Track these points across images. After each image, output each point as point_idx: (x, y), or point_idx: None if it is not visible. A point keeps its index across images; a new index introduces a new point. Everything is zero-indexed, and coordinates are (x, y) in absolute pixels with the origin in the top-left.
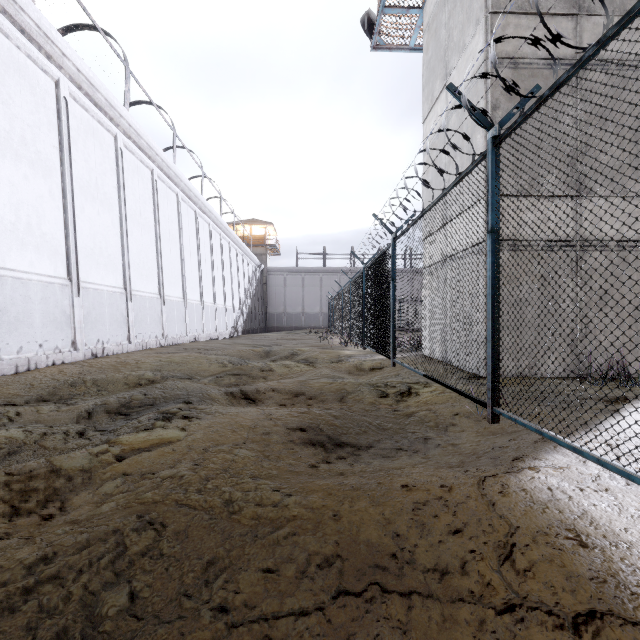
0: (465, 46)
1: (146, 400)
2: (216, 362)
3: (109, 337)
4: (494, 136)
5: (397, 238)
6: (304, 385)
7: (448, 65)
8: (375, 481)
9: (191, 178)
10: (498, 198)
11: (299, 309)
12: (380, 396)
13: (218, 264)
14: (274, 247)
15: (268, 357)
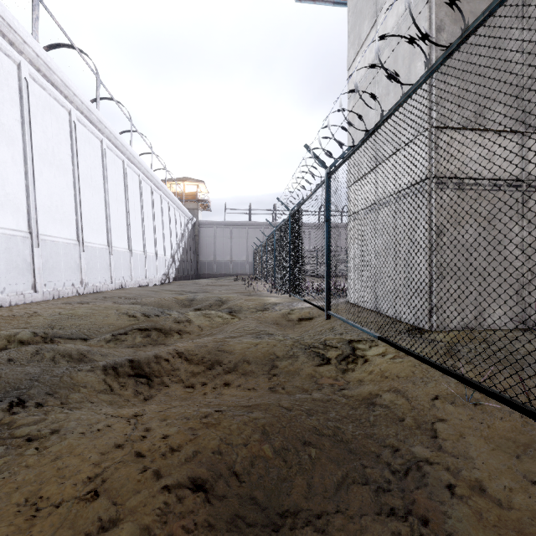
0: None
1: None
2: (126, 314)
3: (5, 286)
4: None
5: (333, 171)
6: (222, 349)
7: (379, 0)
8: None
9: (122, 132)
10: None
11: (228, 258)
12: (320, 363)
13: (149, 214)
14: (205, 203)
15: (192, 305)
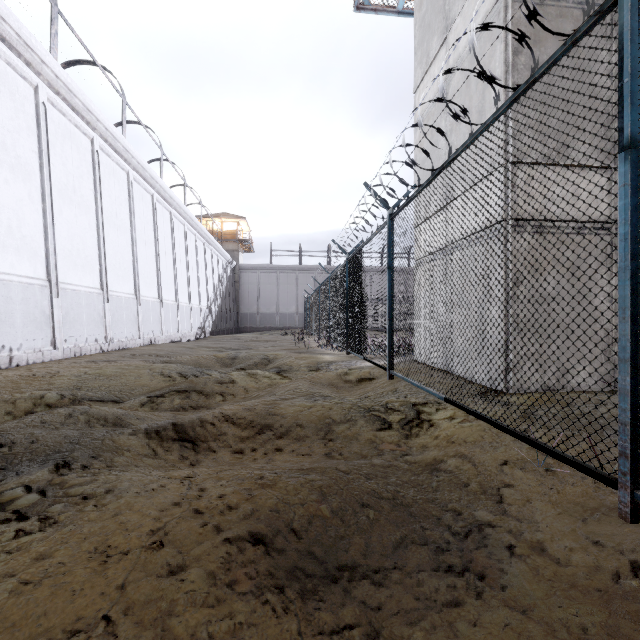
0: None
1: None
2: (161, 374)
3: (21, 342)
4: None
5: (396, 213)
6: (272, 412)
7: (449, 14)
8: None
9: (151, 161)
10: None
11: (273, 308)
12: (380, 428)
13: (181, 258)
14: (247, 243)
15: (234, 364)
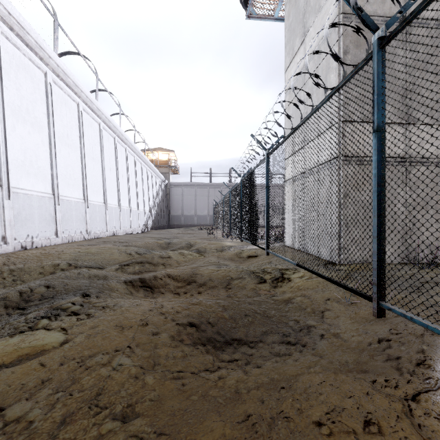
0: (320, 7)
1: (48, 292)
2: (125, 252)
3: (38, 233)
4: (380, 37)
5: (270, 153)
6: (195, 273)
7: (306, 25)
8: (282, 415)
9: (112, 115)
10: (384, 98)
11: (193, 212)
12: (259, 282)
13: (132, 178)
14: (175, 168)
15: (168, 247)
